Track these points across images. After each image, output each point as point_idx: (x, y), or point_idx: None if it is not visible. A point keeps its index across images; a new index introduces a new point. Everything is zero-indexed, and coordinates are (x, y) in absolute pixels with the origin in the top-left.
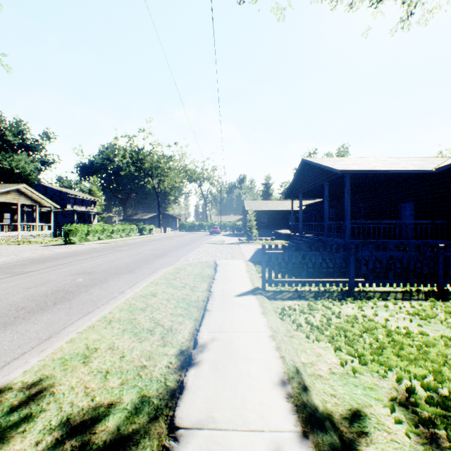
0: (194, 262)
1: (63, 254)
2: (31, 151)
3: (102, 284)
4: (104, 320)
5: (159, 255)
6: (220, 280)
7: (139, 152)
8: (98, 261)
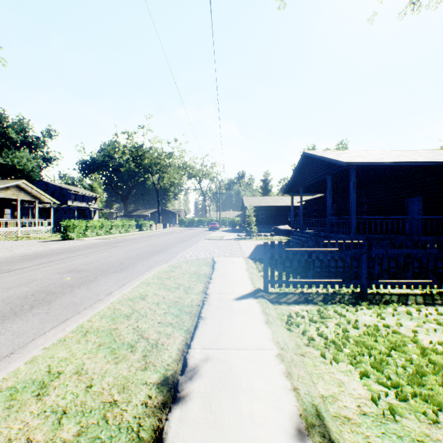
0: (191, 259)
1: (57, 250)
2: (33, 148)
3: (90, 284)
4: (80, 330)
5: (156, 251)
6: (217, 279)
7: (138, 148)
8: (91, 257)
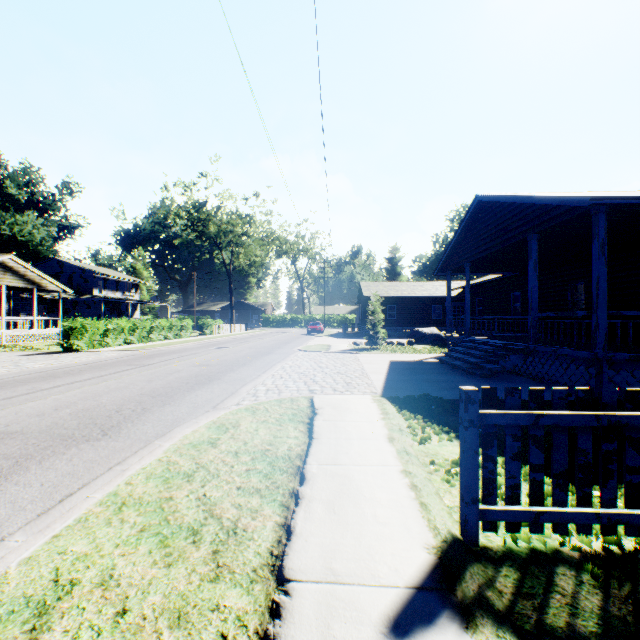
0: (266, 401)
1: (27, 375)
2: (44, 210)
3: None
4: None
5: (205, 378)
6: (320, 483)
7: (199, 208)
8: (72, 393)
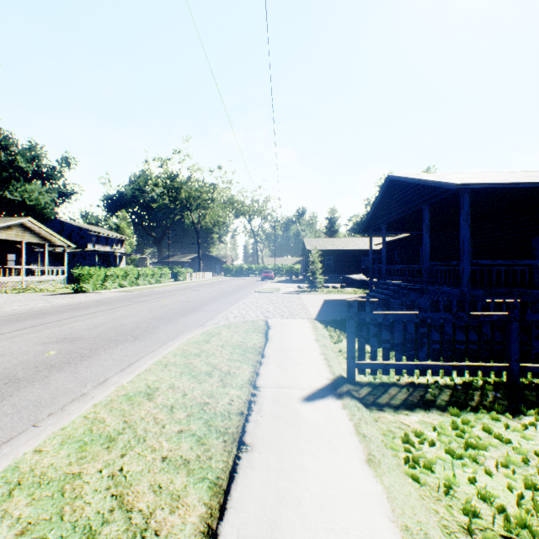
0: (236, 322)
1: (60, 307)
2: (47, 180)
3: (80, 362)
4: (5, 480)
5: (189, 309)
6: (273, 357)
7: (174, 179)
8: (100, 318)
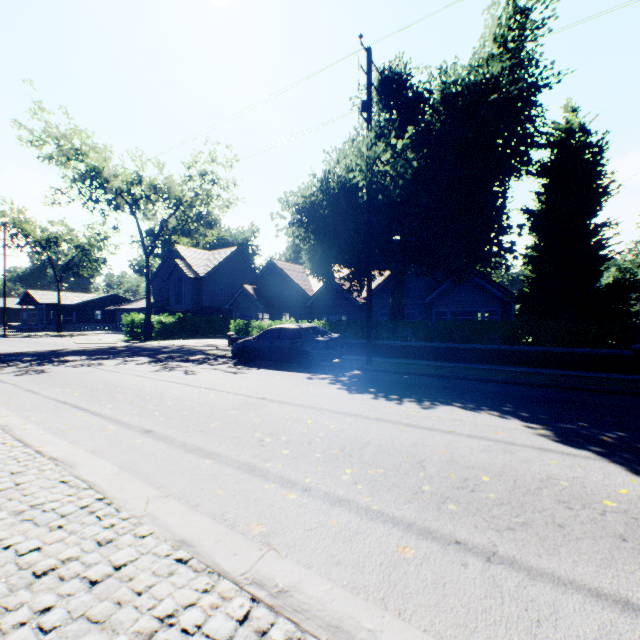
0: None
1: None
2: None
3: None
4: None
5: None
6: None
7: None
8: None
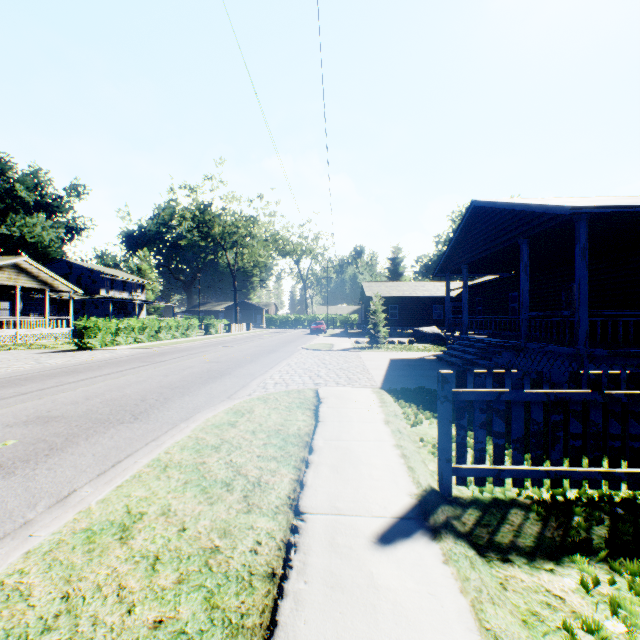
0: (275, 392)
1: (51, 370)
2: (53, 212)
3: (43, 460)
4: None
5: (216, 373)
6: (326, 453)
7: (205, 210)
8: (98, 385)
